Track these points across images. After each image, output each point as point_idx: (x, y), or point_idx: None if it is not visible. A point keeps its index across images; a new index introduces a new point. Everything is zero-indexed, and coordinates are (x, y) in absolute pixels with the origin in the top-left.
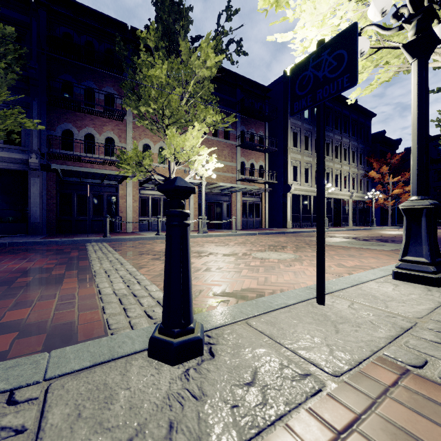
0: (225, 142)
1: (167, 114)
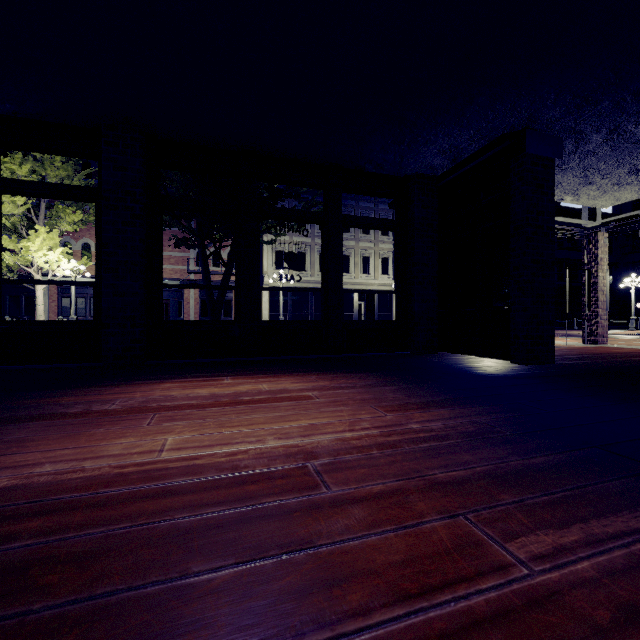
0: (173, 230)
1: (5, 222)
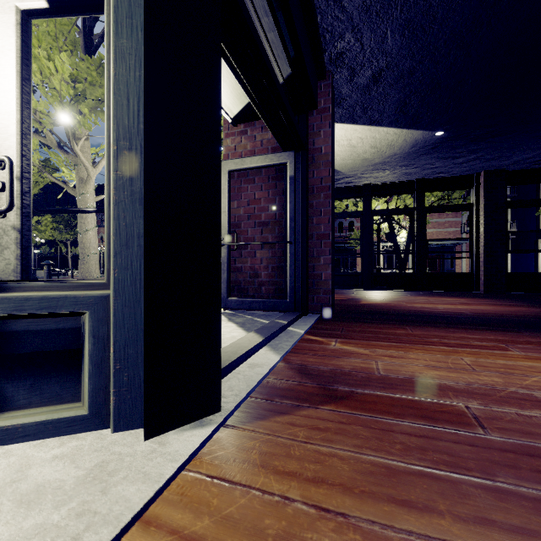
0: None
1: None
